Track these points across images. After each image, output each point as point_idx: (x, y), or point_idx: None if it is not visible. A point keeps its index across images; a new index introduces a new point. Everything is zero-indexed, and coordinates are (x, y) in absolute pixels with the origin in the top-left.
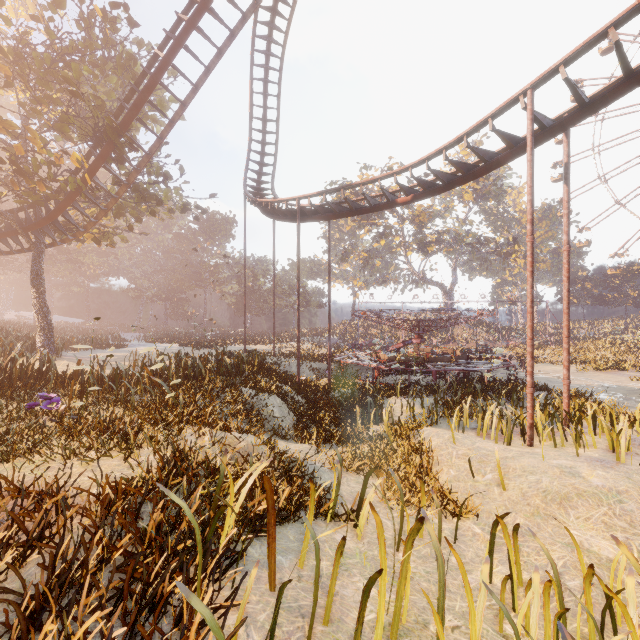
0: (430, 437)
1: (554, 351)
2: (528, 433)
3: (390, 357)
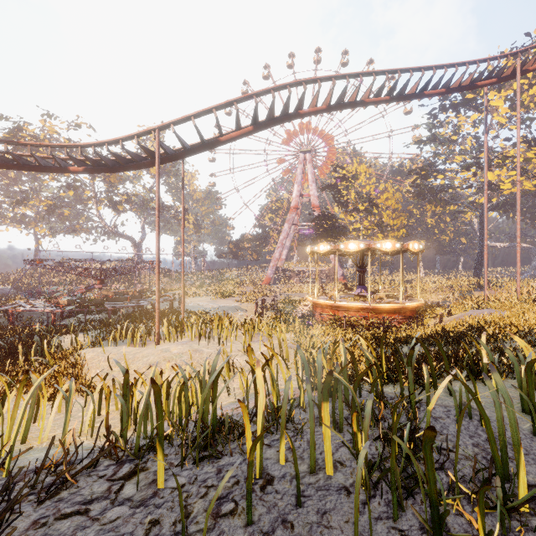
0: (84, 352)
1: (206, 288)
2: (157, 337)
3: (70, 301)
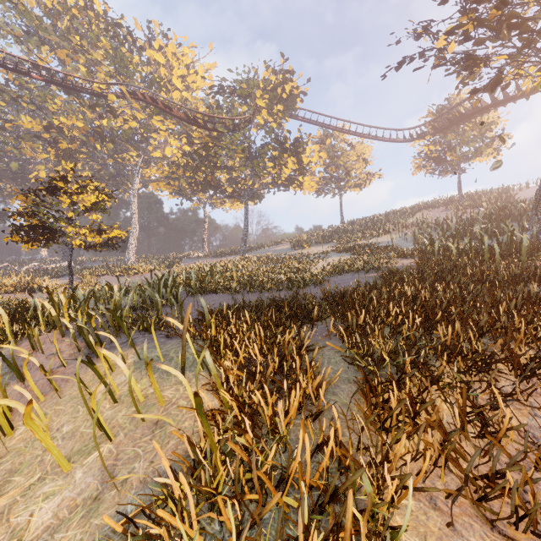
0: None
1: None
2: None
3: None
